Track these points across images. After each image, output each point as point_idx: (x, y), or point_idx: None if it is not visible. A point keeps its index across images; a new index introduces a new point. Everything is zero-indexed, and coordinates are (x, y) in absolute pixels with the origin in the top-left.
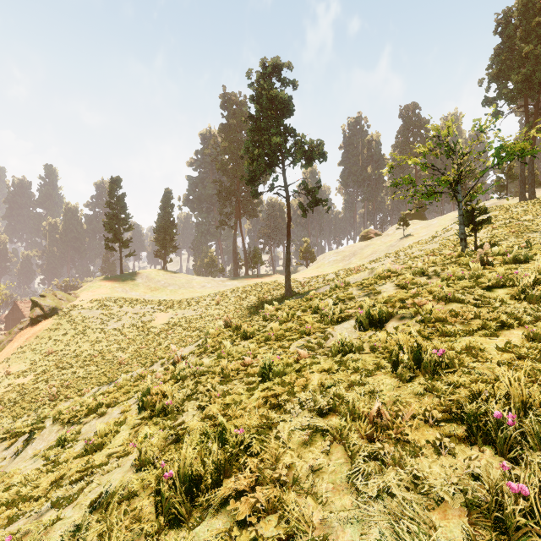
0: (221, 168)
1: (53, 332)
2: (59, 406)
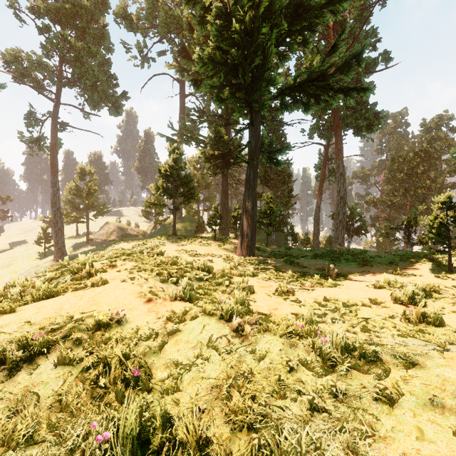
0: None
1: None
2: None
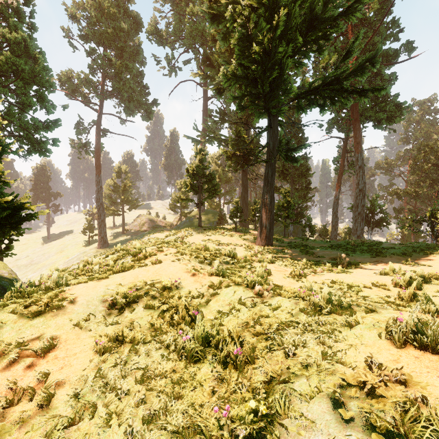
0: None
1: None
2: None
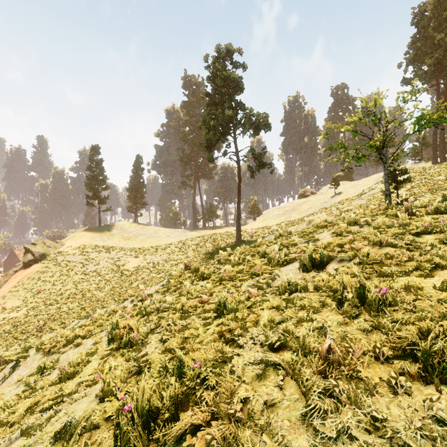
0: (183, 138)
1: (42, 274)
2: (45, 336)
